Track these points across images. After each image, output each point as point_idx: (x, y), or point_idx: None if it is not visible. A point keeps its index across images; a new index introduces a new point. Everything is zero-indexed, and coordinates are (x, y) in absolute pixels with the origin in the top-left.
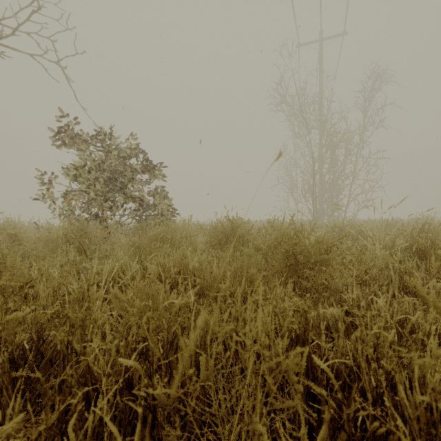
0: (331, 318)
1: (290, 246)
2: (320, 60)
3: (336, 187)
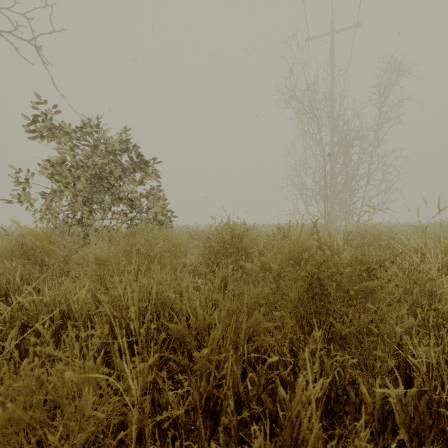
0: (397, 405)
1: (314, 267)
2: (331, 54)
3: (350, 188)
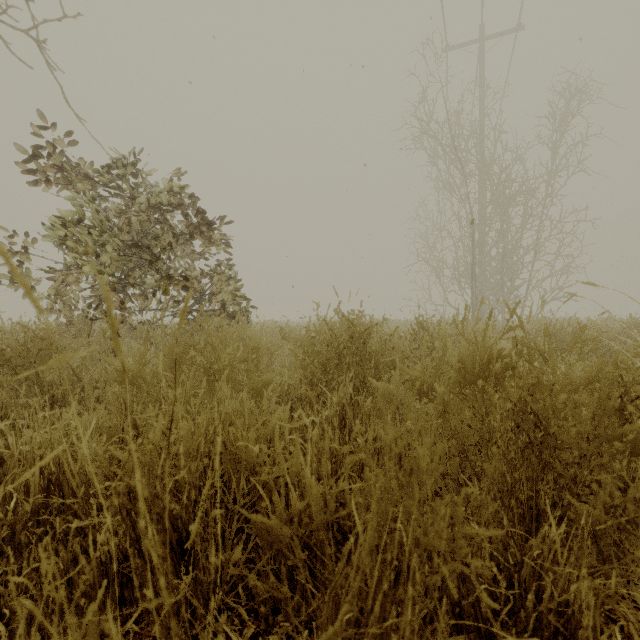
0: None
1: (525, 392)
2: (480, 70)
3: (511, 266)
